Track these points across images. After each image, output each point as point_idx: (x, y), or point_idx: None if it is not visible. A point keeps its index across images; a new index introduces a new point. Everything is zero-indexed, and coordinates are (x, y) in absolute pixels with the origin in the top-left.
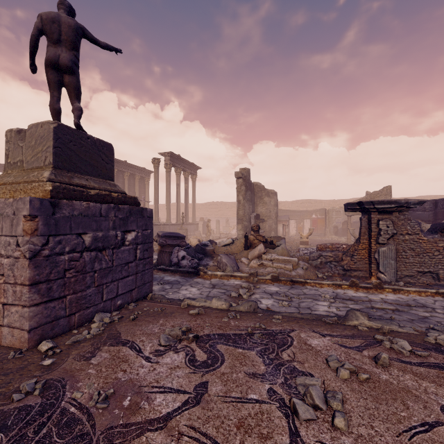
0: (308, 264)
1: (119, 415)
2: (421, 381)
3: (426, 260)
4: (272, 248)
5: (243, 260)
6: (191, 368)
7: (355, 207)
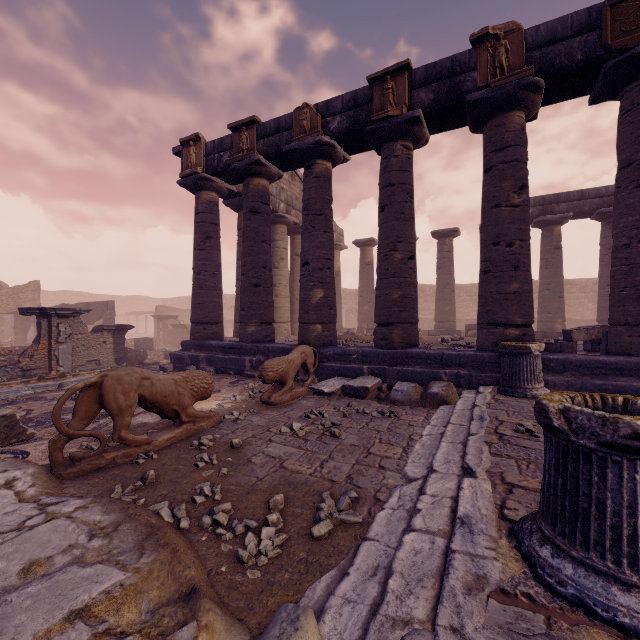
0: None
1: None
2: None
3: (93, 352)
4: None
5: None
6: None
7: (36, 311)
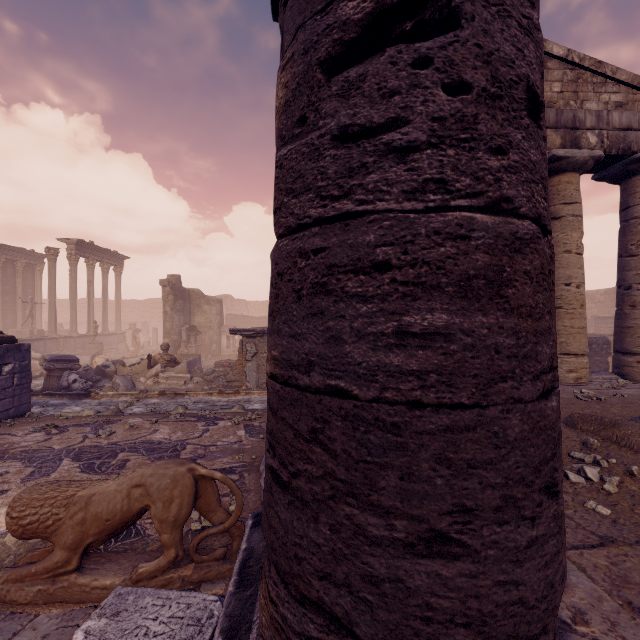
0: (202, 379)
1: (3, 448)
2: (161, 425)
3: None
4: (174, 366)
5: (141, 379)
6: (47, 435)
7: (234, 332)
